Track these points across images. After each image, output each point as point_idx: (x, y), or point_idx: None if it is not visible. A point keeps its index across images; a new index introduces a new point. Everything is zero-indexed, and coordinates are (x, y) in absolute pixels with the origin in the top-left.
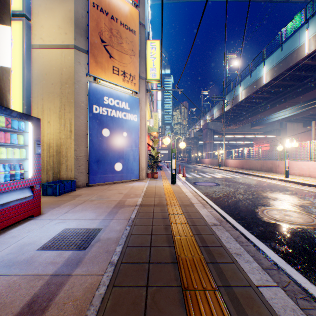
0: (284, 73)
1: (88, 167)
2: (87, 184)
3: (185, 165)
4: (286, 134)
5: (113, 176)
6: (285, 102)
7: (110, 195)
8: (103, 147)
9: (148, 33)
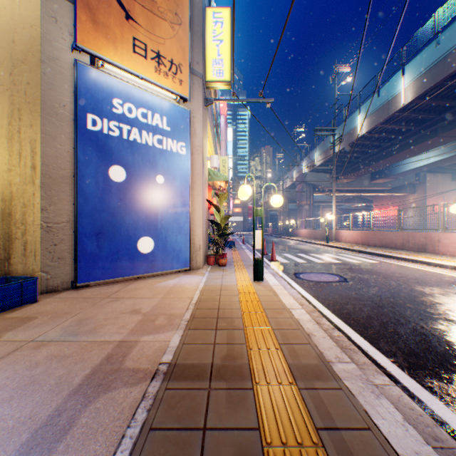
0: (441, 85)
1: (75, 247)
2: (72, 284)
3: (270, 238)
4: (425, 190)
5: (135, 264)
6: (436, 136)
7: (107, 319)
8: (111, 204)
9: (210, 1)
